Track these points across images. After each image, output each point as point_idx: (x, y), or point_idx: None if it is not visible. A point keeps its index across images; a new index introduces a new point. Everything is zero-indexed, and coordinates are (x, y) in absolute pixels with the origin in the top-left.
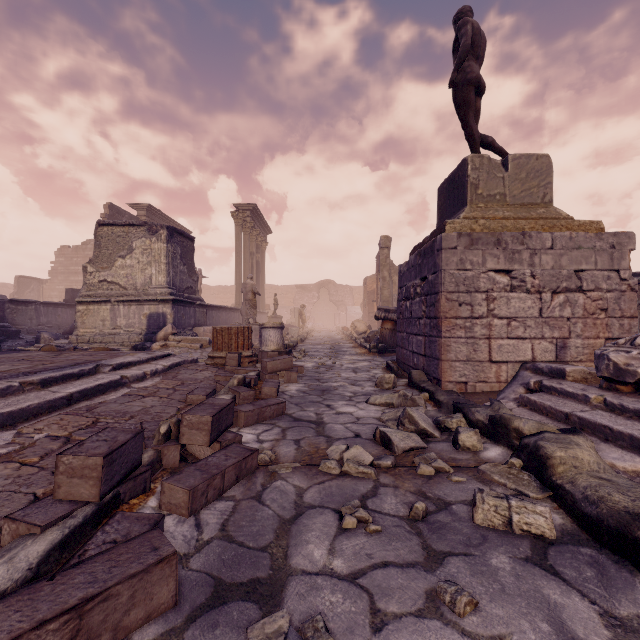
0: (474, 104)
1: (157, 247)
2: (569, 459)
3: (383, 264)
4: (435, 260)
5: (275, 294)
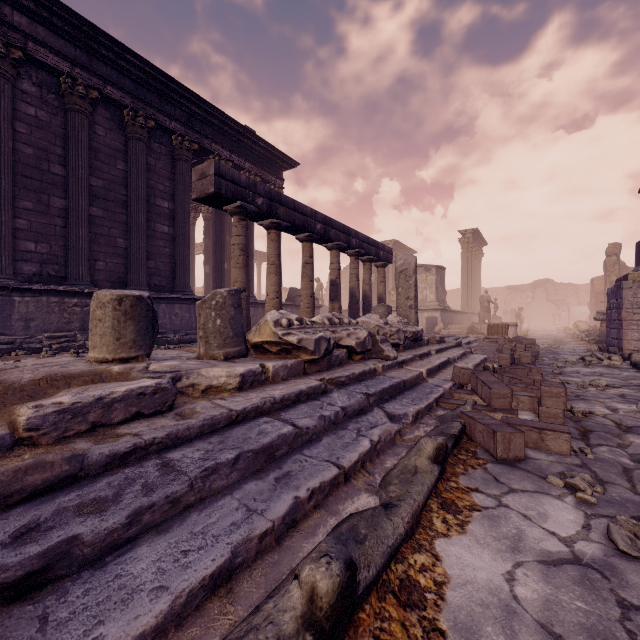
0: None
1: (430, 278)
2: (638, 357)
3: (610, 270)
4: (620, 293)
5: (495, 299)
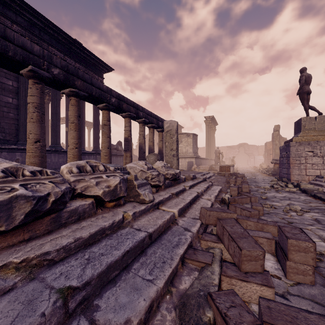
0: (306, 98)
1: (189, 140)
2: (304, 186)
3: (275, 138)
4: (289, 148)
5: (222, 152)
